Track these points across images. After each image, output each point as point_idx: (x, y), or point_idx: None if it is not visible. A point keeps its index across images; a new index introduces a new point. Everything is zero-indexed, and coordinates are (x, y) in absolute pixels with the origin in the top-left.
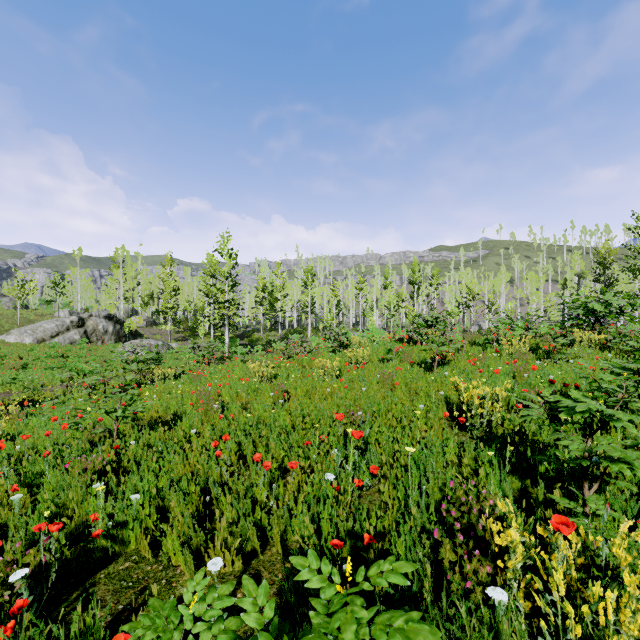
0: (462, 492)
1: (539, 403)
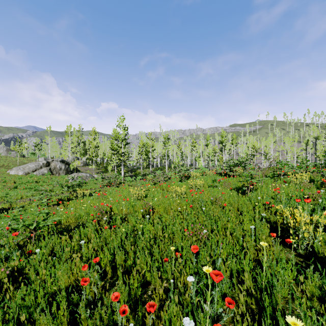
0: None
1: None
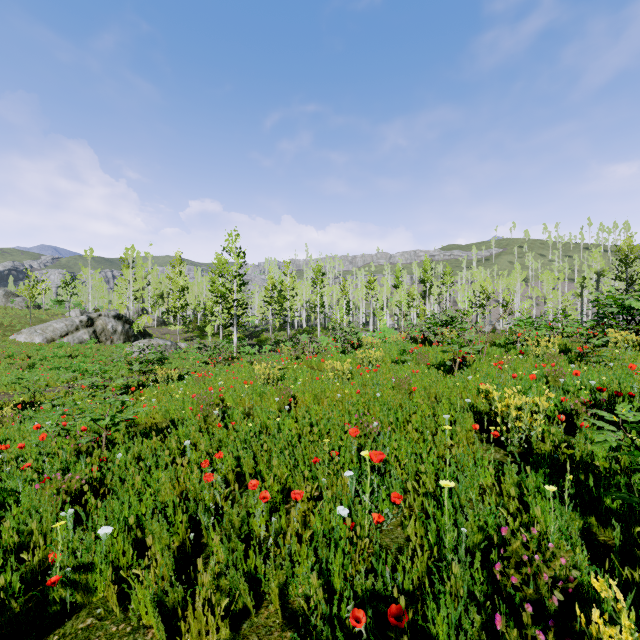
0: (519, 543)
1: (586, 415)
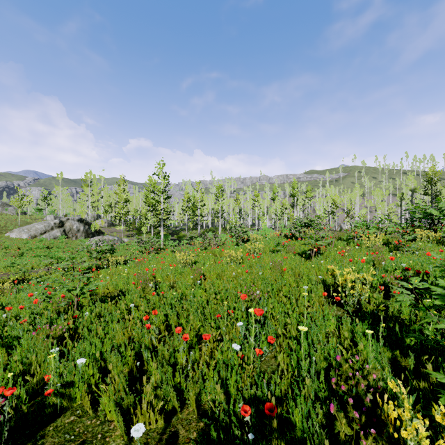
0: (348, 365)
1: (397, 286)
